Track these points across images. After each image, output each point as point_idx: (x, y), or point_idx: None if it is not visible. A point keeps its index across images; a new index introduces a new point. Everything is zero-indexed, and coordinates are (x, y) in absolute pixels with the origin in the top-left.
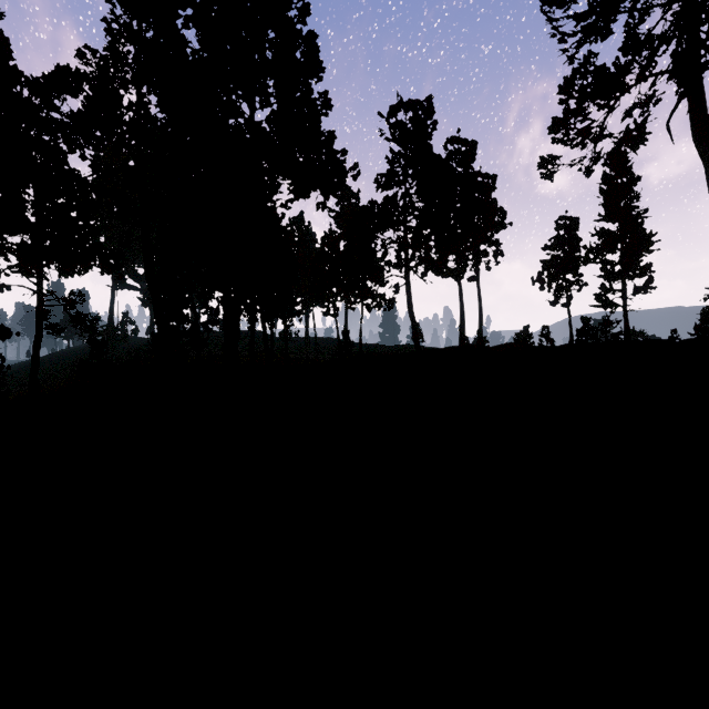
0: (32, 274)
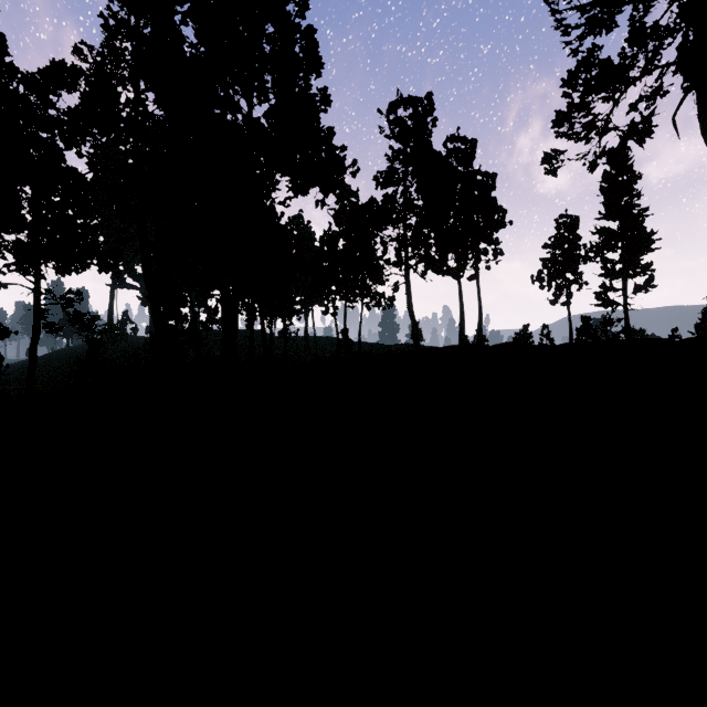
0: (29, 272)
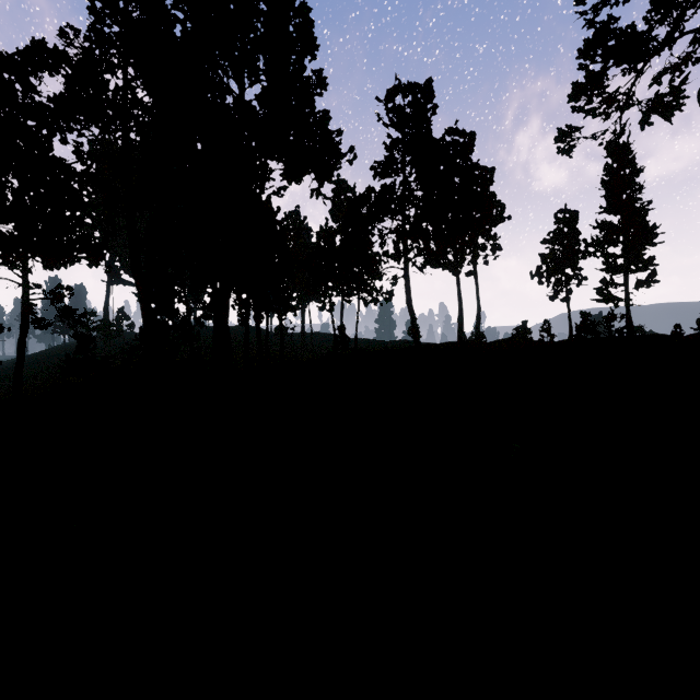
0: (15, 266)
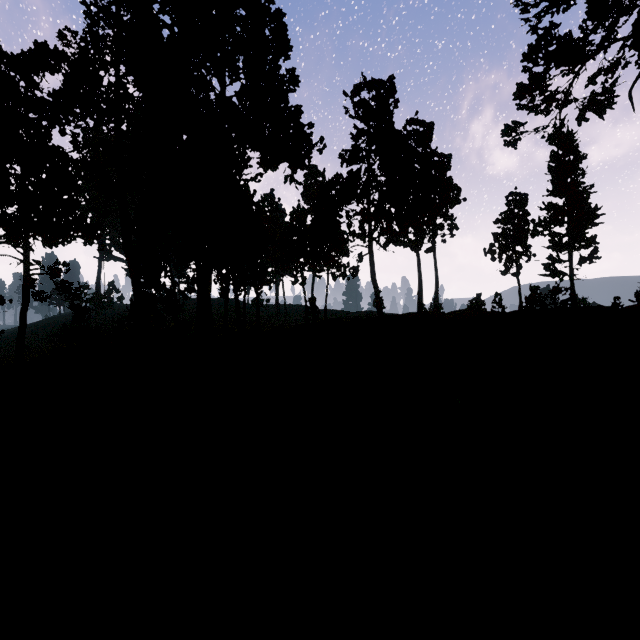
0: (18, 244)
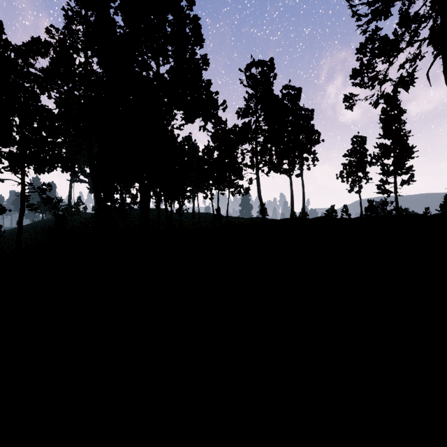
0: (18, 172)
